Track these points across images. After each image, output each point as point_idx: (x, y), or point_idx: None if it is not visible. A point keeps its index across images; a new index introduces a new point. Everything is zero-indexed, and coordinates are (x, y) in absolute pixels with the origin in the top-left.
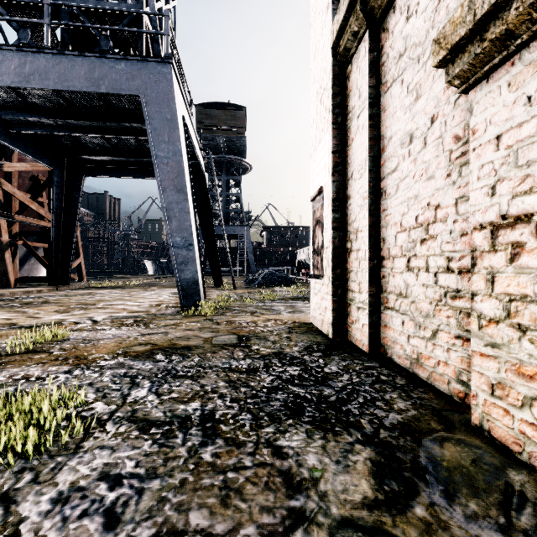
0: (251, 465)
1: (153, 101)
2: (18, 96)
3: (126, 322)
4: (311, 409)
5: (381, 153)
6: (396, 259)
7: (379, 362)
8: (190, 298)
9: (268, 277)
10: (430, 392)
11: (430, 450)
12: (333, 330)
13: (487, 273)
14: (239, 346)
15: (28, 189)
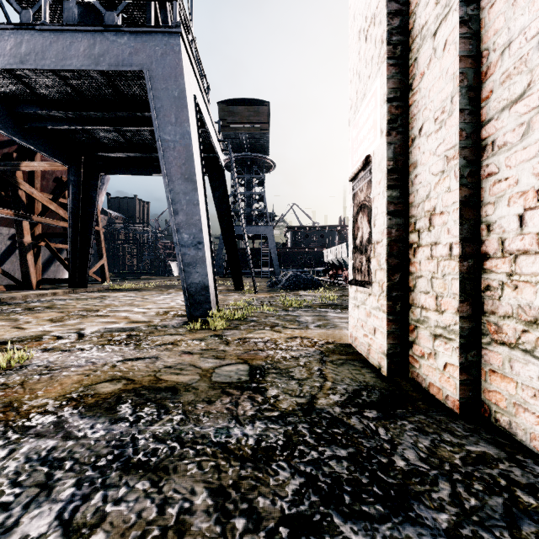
0: None
1: (159, 77)
2: (25, 88)
3: (116, 338)
4: None
5: (482, 81)
6: (524, 258)
7: (491, 441)
8: (198, 306)
9: (293, 279)
10: None
11: None
12: (389, 363)
13: None
14: (248, 390)
15: (52, 190)
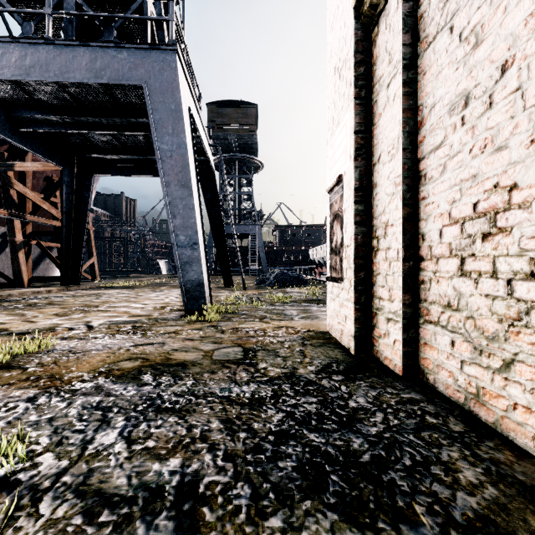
0: None
1: (157, 90)
2: (24, 93)
3: (123, 329)
4: (337, 479)
5: (419, 128)
6: (442, 260)
7: (419, 391)
8: (194, 301)
9: (280, 277)
10: (505, 449)
11: None
12: (355, 344)
13: None
14: (243, 364)
15: (42, 189)
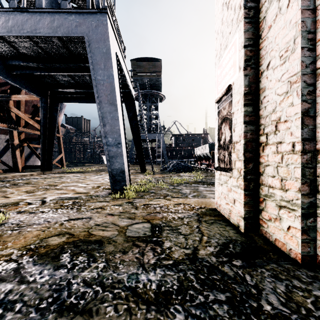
0: None
1: (94, 40)
2: (13, 49)
3: (65, 204)
4: None
5: (317, 27)
6: None
7: None
8: (118, 183)
9: (176, 166)
10: None
11: None
12: (245, 224)
13: None
14: (151, 242)
15: (31, 112)
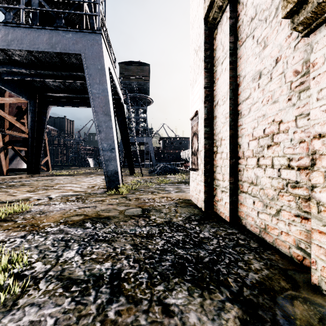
0: (145, 323)
1: (90, 57)
2: (5, 56)
3: (70, 199)
4: (191, 269)
5: (238, 87)
6: (249, 159)
7: (237, 229)
8: (112, 182)
9: (163, 168)
10: (276, 254)
11: (284, 309)
12: (205, 205)
13: (325, 170)
14: (142, 217)
15: (15, 114)
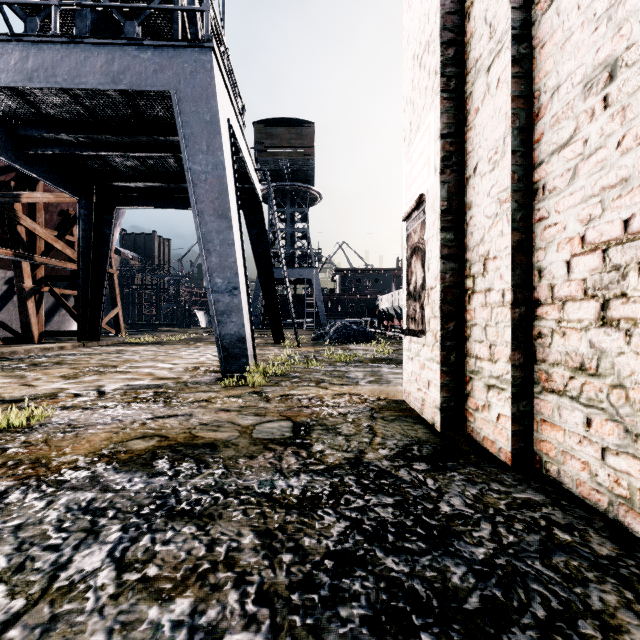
0: None
1: (188, 98)
2: (29, 107)
3: (142, 395)
4: None
5: (533, 122)
6: (571, 304)
7: (538, 489)
8: (233, 360)
9: (342, 331)
10: None
11: None
12: (442, 418)
13: None
14: (292, 445)
15: (56, 226)
